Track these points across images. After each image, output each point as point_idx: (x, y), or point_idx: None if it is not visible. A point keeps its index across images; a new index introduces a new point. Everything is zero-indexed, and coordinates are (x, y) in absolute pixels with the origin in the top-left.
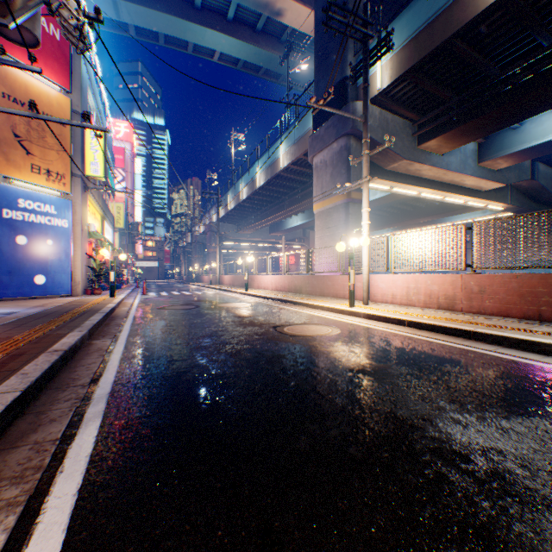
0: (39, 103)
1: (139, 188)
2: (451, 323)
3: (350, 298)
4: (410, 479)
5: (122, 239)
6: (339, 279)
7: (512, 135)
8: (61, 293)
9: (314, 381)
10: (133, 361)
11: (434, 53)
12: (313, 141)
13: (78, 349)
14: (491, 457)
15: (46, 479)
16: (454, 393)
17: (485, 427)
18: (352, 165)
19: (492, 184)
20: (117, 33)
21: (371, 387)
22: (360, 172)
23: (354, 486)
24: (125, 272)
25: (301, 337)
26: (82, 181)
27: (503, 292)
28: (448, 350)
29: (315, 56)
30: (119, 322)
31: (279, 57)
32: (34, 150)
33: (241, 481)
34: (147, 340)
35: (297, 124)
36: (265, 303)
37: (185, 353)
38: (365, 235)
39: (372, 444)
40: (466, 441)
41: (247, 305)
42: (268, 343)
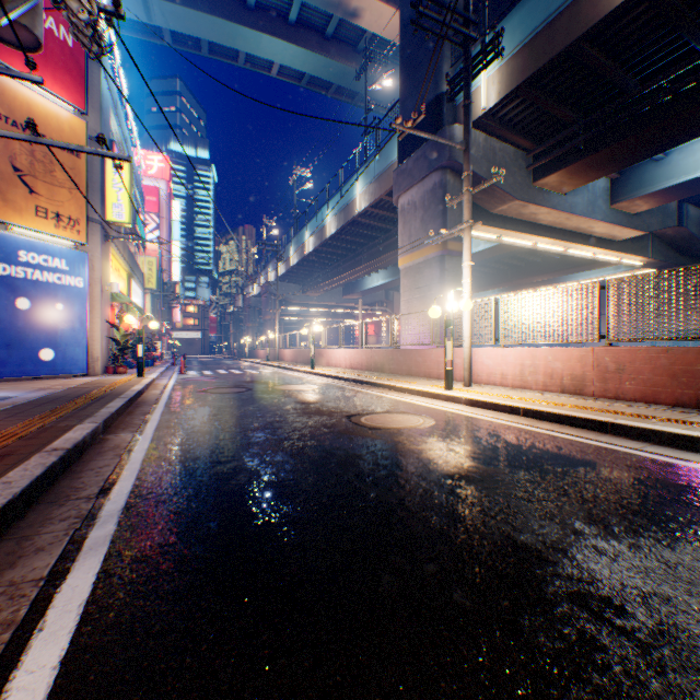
0: (45, 128)
1: (177, 238)
2: (581, 411)
3: (447, 379)
4: (543, 644)
5: (154, 303)
6: (432, 353)
7: (655, 169)
8: (75, 372)
9: (401, 492)
10: (159, 464)
11: (555, 61)
12: (398, 176)
13: (87, 447)
14: (656, 608)
15: (17, 641)
16: (593, 510)
17: (642, 560)
18: (449, 206)
19: (628, 231)
20: (148, 40)
21: (479, 501)
22: (459, 217)
23: (463, 654)
24: (158, 346)
25: (383, 430)
26: (101, 228)
27: (648, 371)
28: (580, 448)
29: (401, 67)
30: (146, 409)
31: (355, 70)
32: (40, 188)
33: (299, 646)
34: (181, 434)
35: (378, 155)
36: (336, 384)
37: (230, 452)
38: (466, 296)
39: (485, 587)
40: (617, 582)
41: (314, 388)
42: (340, 439)
